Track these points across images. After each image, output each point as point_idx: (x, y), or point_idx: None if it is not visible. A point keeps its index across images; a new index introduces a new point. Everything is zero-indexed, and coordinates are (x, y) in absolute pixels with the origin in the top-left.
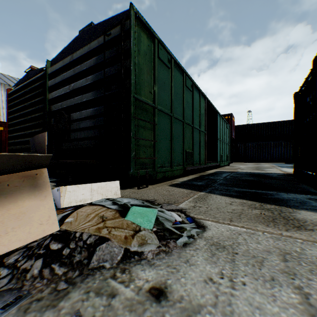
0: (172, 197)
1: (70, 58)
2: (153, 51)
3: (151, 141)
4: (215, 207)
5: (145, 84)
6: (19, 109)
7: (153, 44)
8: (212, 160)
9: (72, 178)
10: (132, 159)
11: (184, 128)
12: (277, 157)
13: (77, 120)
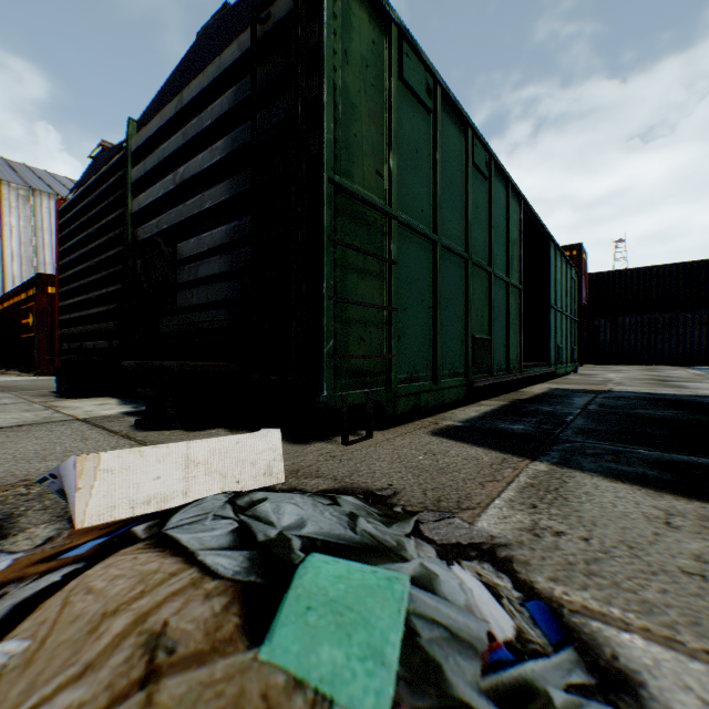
0: (446, 482)
1: (175, 103)
2: (386, 60)
3: (382, 309)
4: (616, 540)
5: (365, 150)
6: (78, 243)
7: (386, 40)
8: (532, 359)
9: (175, 407)
10: (326, 359)
11: (467, 274)
12: (703, 351)
13: (191, 260)
